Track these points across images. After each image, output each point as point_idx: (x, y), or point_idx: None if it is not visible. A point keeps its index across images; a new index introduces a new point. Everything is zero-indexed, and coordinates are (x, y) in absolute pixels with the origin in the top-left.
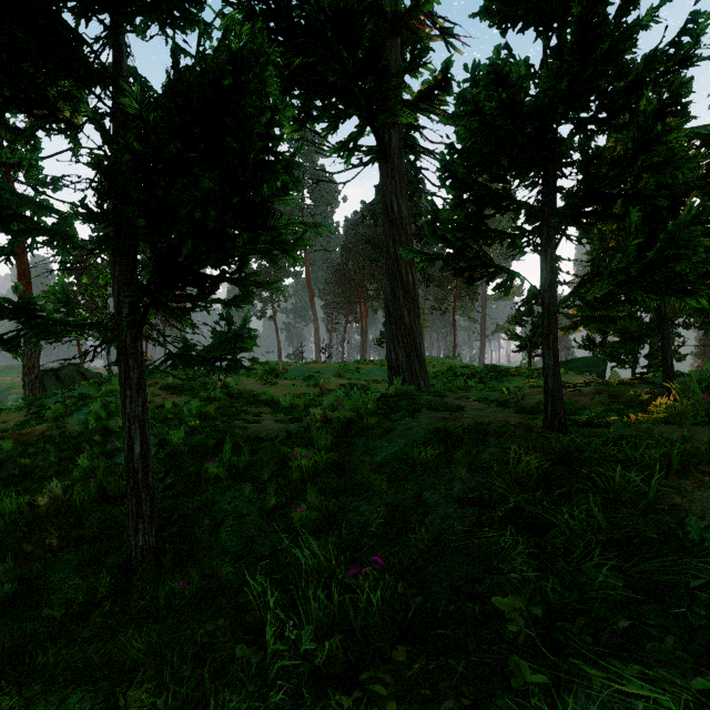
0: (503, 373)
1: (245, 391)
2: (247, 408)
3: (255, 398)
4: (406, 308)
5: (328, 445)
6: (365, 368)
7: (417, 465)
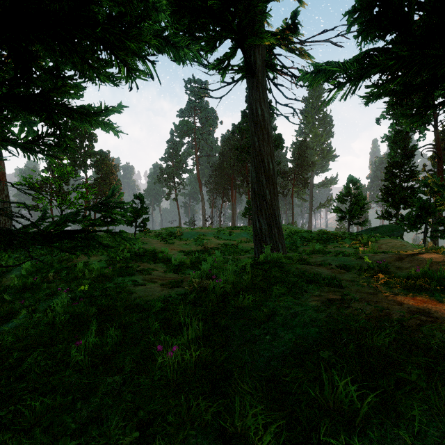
0: (333, 236)
1: (150, 249)
2: (147, 265)
3: (155, 256)
4: (268, 189)
5: (200, 336)
6: (235, 232)
7: (332, 410)
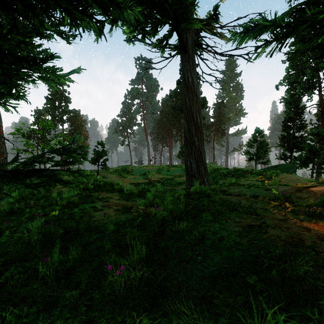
0: (244, 172)
1: (108, 182)
2: (106, 194)
3: (112, 187)
4: (196, 137)
5: (143, 256)
6: (172, 169)
7: None
